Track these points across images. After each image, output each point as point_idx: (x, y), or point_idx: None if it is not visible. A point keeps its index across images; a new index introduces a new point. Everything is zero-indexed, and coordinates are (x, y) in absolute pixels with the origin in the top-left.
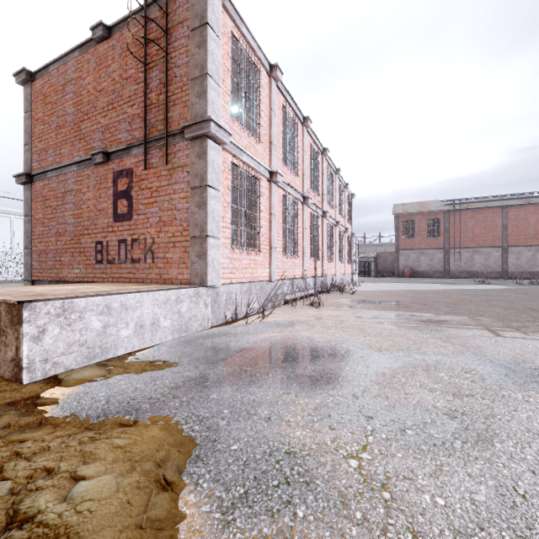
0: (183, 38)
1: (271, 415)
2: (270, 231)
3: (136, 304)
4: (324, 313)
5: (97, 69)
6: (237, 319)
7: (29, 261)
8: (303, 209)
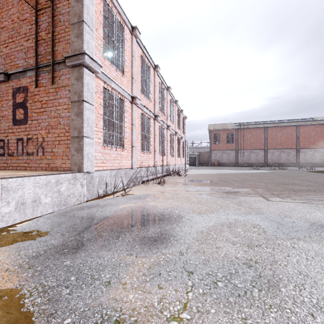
0: None
1: (112, 278)
2: (132, 135)
3: (18, 186)
4: (166, 189)
5: None
6: (107, 194)
7: None
8: (155, 123)
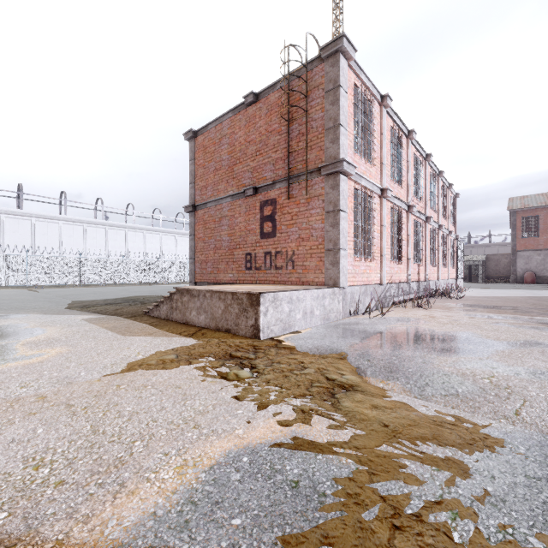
0: (318, 98)
1: (425, 361)
2: (381, 240)
3: (303, 298)
4: (436, 314)
5: (247, 126)
6: (357, 315)
7: (193, 268)
8: (408, 217)
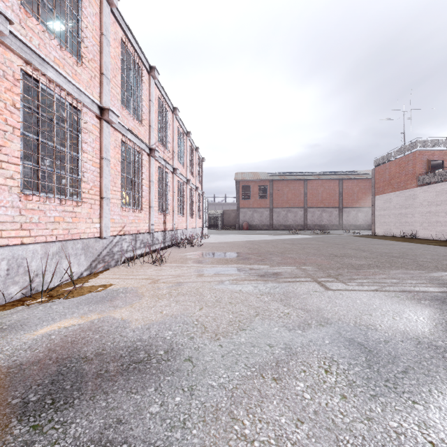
0: None
1: None
2: (101, 178)
3: None
4: (164, 273)
5: None
6: (34, 294)
7: None
8: (150, 161)
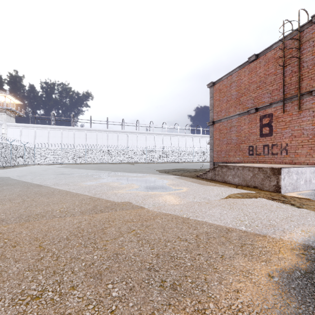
0: (309, 47)
1: None
2: None
3: (304, 172)
4: None
5: (249, 74)
6: None
7: (212, 154)
8: None
